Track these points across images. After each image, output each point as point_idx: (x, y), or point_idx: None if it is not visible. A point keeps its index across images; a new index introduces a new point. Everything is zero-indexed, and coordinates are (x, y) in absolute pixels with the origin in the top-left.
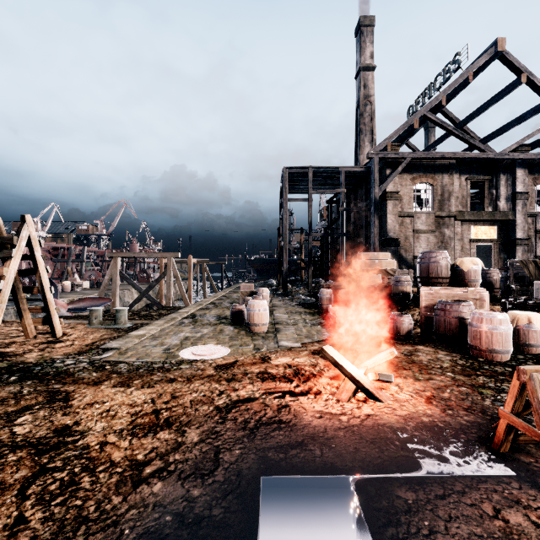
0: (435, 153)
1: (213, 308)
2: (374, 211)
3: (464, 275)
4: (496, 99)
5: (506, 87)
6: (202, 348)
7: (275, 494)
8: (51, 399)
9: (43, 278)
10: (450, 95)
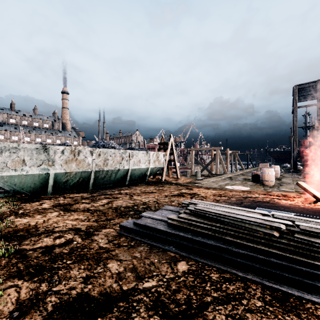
0: None
1: (241, 175)
2: None
3: None
4: None
5: None
6: (236, 186)
7: (261, 210)
8: (187, 188)
9: (175, 156)
10: None
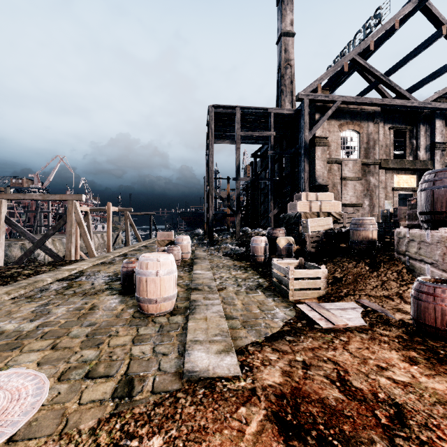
0: (364, 98)
1: (118, 262)
2: (304, 155)
3: None
4: (414, 53)
5: (425, 40)
6: None
7: None
8: None
9: None
10: (374, 46)
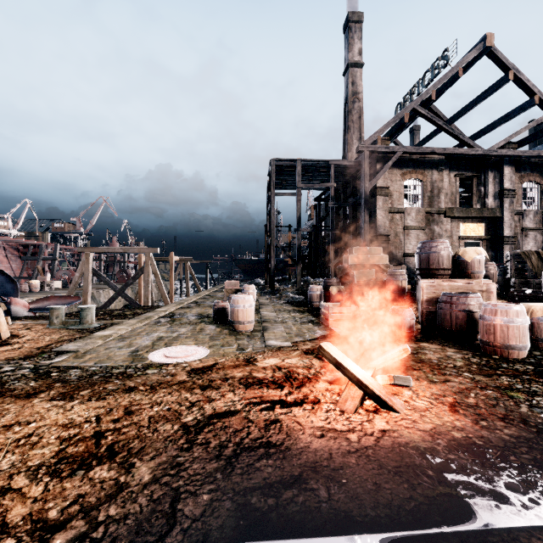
0: (425, 148)
1: (194, 307)
2: (364, 206)
3: (467, 266)
4: (484, 96)
5: (494, 84)
6: (177, 350)
7: None
8: None
9: None
10: (440, 91)
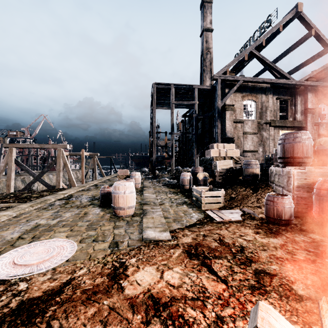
0: (258, 79)
1: (92, 189)
2: (217, 117)
3: None
4: (294, 47)
5: (301, 38)
6: (37, 249)
7: None
8: None
9: None
10: (266, 42)
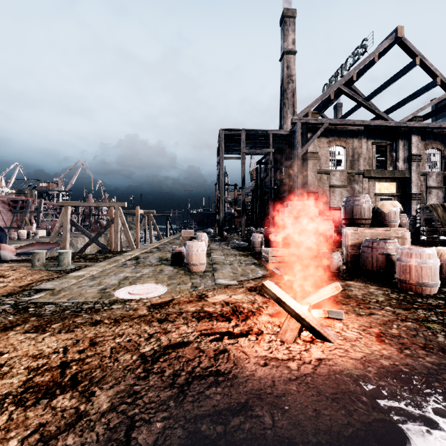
0: (348, 121)
1: (156, 251)
2: (297, 168)
3: (385, 216)
4: (395, 78)
5: (404, 68)
6: (140, 287)
7: None
8: None
9: None
10: (359, 73)
